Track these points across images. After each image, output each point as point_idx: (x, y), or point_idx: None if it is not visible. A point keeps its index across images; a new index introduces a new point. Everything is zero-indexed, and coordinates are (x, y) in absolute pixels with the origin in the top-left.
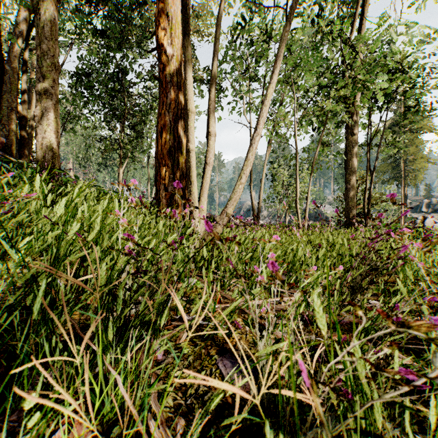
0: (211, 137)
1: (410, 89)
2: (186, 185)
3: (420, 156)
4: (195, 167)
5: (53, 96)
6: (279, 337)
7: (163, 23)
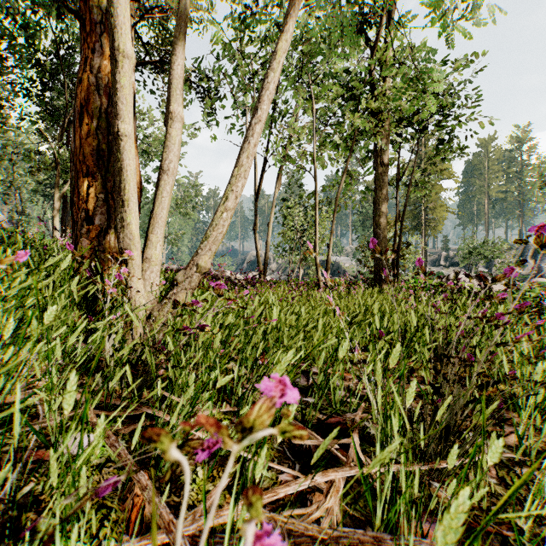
0: (171, 121)
1: (444, 117)
2: None
3: (440, 204)
4: (132, 172)
5: None
6: None
7: None
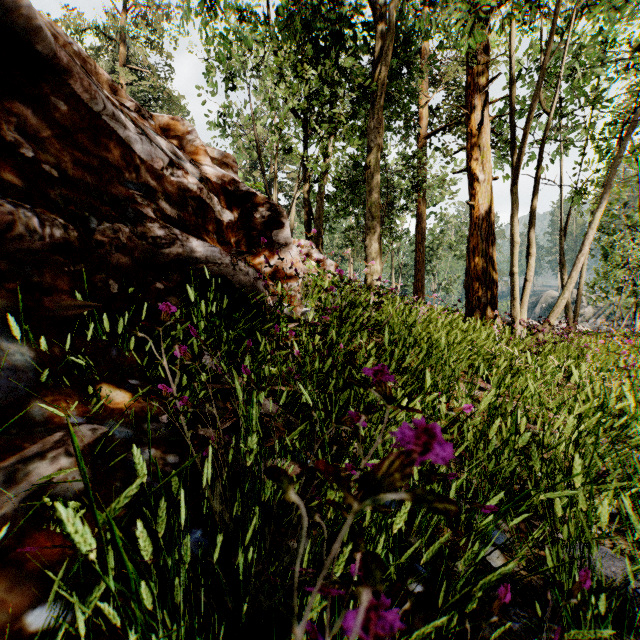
0: (530, 257)
1: None
2: (496, 295)
3: None
4: (517, 286)
5: (377, 230)
6: None
7: (475, 154)
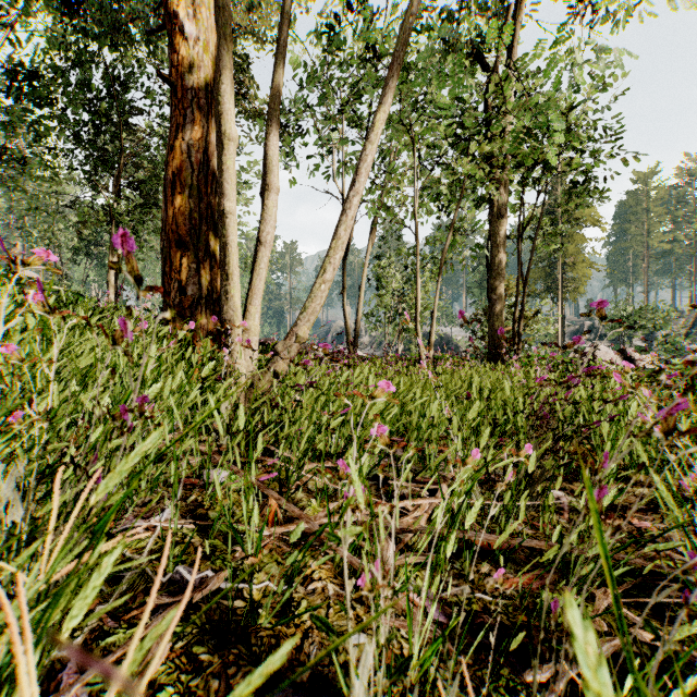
0: (268, 193)
1: (577, 155)
2: None
3: (582, 259)
4: (235, 247)
5: None
6: (400, 604)
7: None
